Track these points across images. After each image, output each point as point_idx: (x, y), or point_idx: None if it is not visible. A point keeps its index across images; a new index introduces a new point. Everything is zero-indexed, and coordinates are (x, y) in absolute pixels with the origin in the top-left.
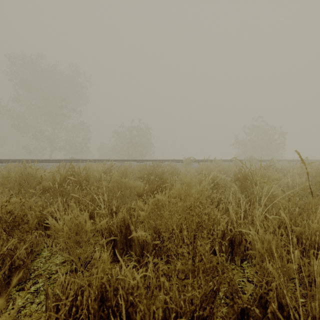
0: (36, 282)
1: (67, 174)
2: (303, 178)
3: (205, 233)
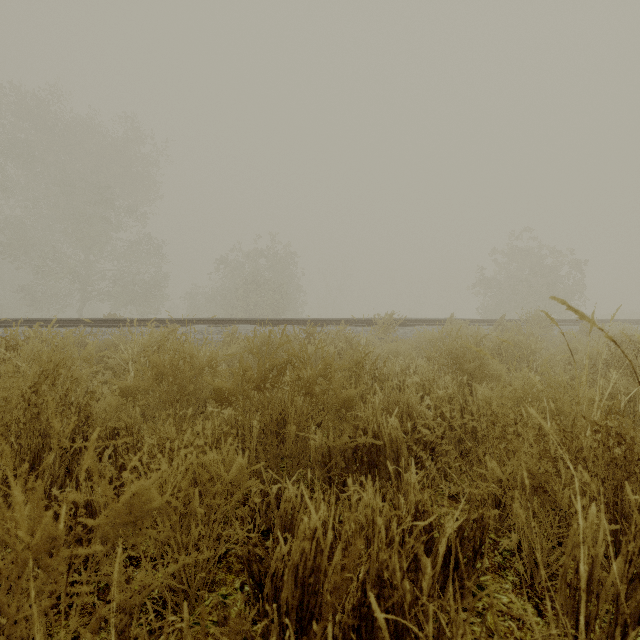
0: None
1: None
2: None
3: None
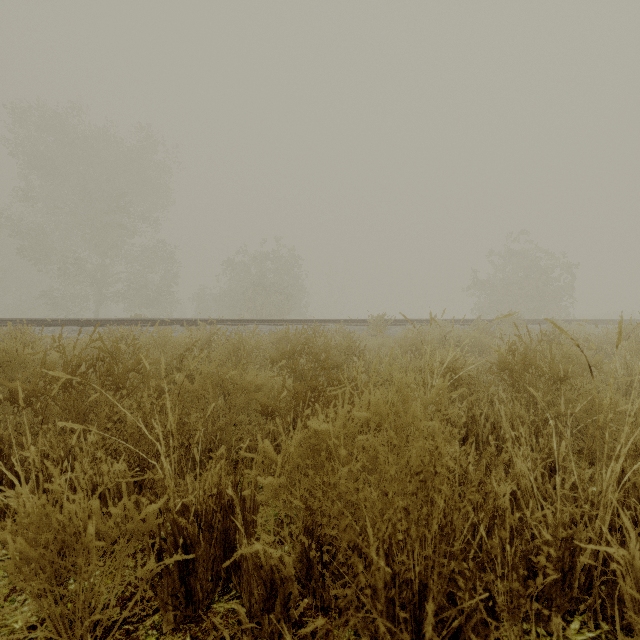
0: None
1: (84, 357)
2: None
3: None
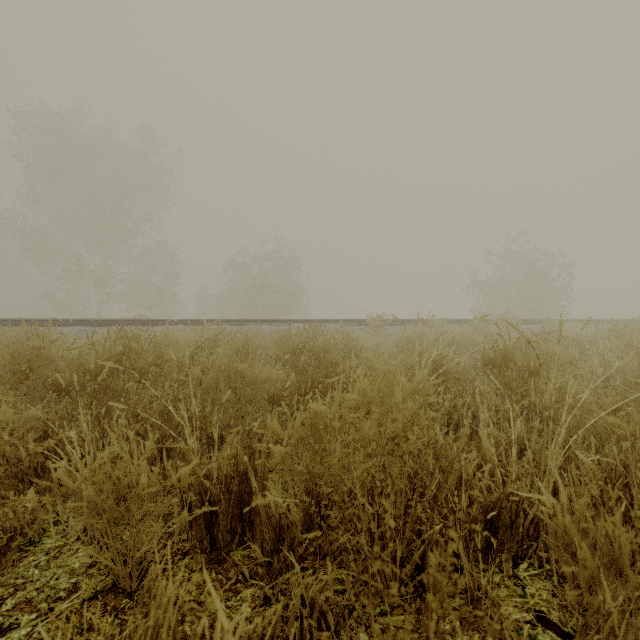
0: (14, 624)
1: (112, 353)
2: (627, 360)
3: (453, 537)
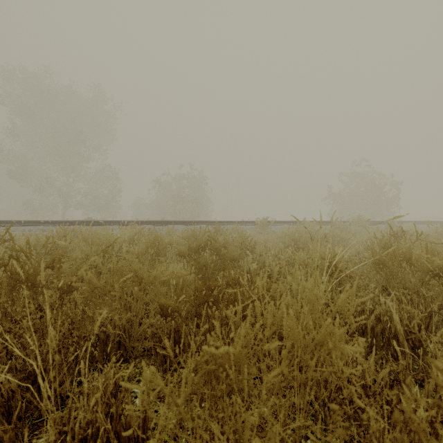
0: None
1: None
2: None
3: None
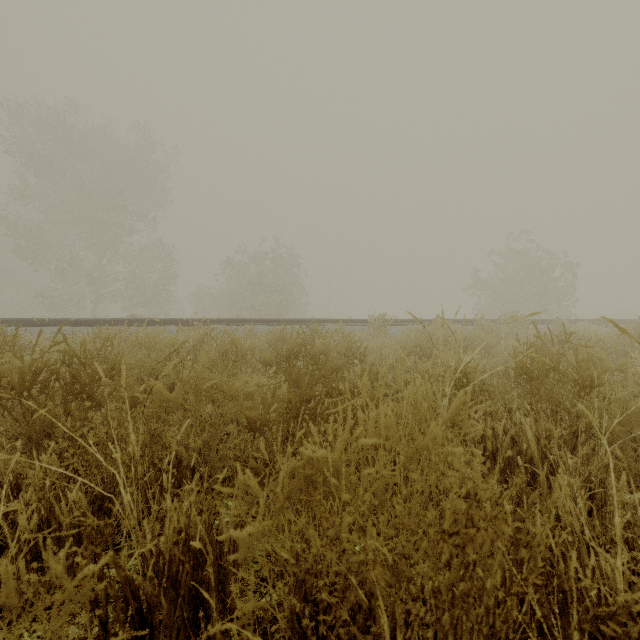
0: None
1: (45, 362)
2: None
3: None
